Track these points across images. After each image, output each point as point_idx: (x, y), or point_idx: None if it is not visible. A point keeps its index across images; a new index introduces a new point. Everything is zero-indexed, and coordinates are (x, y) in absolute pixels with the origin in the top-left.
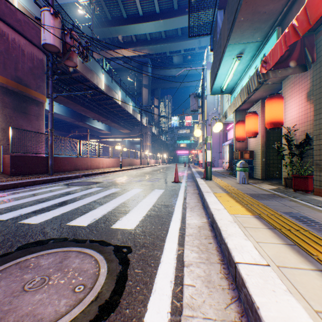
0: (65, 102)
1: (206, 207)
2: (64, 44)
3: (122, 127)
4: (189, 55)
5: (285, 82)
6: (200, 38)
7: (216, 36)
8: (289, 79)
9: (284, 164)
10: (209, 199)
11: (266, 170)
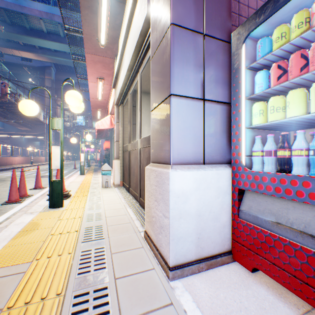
0: None
1: None
2: None
3: (21, 125)
4: None
5: None
6: None
7: None
8: None
9: None
10: None
11: None
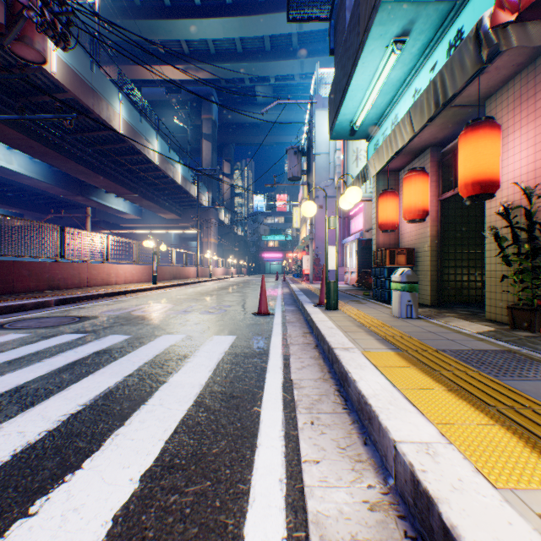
0: (40, 152)
1: (359, 409)
2: (10, 4)
3: (162, 208)
4: (284, 88)
5: (494, 100)
6: (304, 58)
7: (342, 17)
8: (505, 93)
9: (491, 275)
10: (364, 382)
11: (441, 288)
